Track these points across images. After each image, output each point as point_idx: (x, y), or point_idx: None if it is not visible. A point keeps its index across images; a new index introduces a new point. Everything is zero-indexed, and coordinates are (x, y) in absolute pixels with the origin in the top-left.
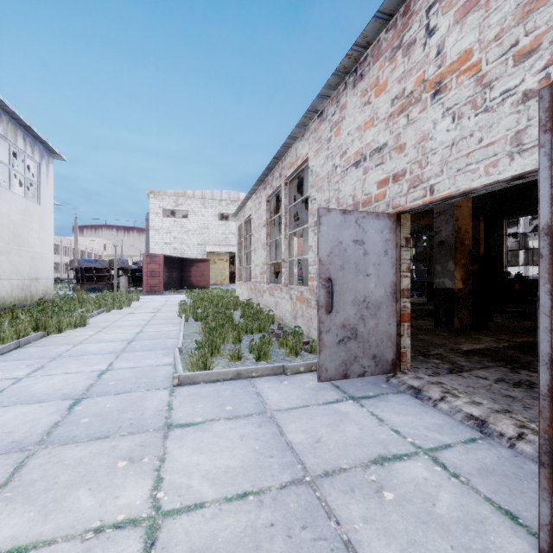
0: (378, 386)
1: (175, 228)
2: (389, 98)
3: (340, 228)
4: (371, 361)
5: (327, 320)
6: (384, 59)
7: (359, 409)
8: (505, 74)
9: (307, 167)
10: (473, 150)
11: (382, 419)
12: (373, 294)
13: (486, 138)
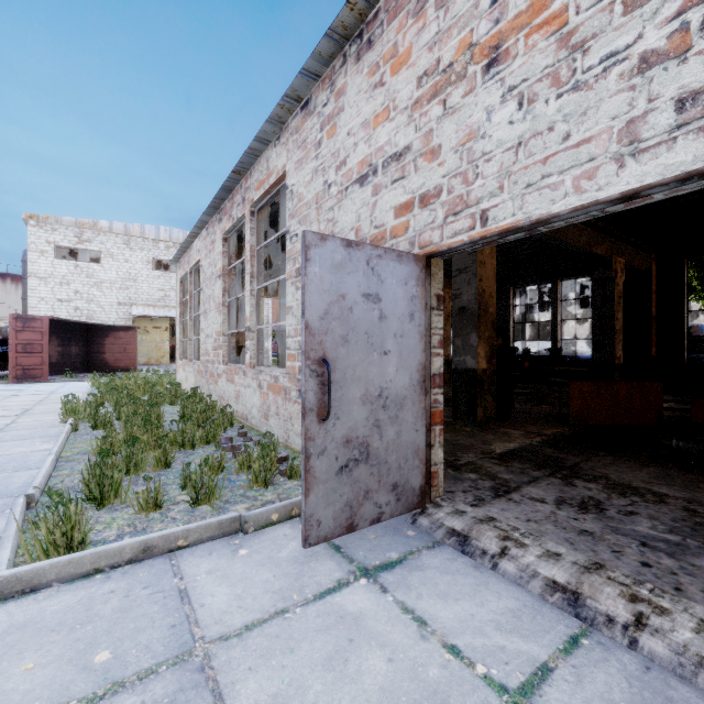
0: (401, 536)
1: (78, 277)
2: (414, 74)
3: (341, 271)
4: (390, 495)
5: (319, 433)
6: (407, 14)
7: (379, 599)
8: (608, 28)
9: (284, 188)
10: (553, 153)
11: (423, 619)
12: (394, 383)
13: (575, 133)
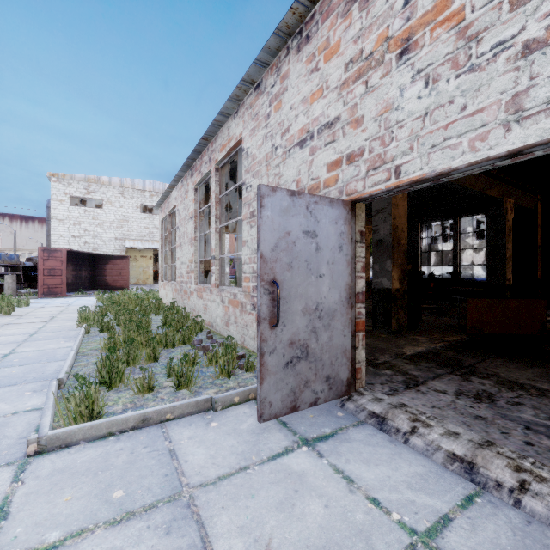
0: (333, 416)
1: (86, 219)
2: (342, 62)
3: (287, 214)
4: (324, 384)
5: (271, 336)
6: (337, 15)
7: (317, 462)
8: (498, 22)
9: (241, 150)
10: (453, 121)
11: (350, 478)
12: (327, 299)
13: (471, 105)
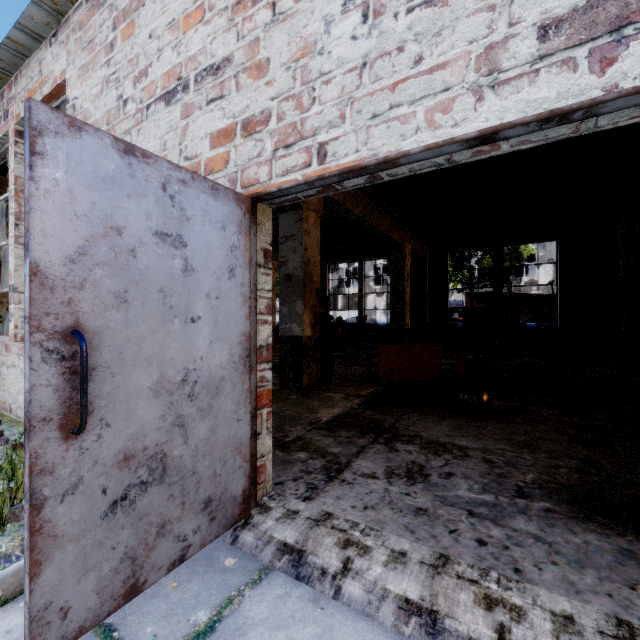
0: (216, 572)
1: None
2: None
3: (114, 189)
4: (200, 516)
5: (66, 457)
6: None
7: None
8: None
9: None
10: (403, 78)
11: None
12: (206, 362)
13: (429, 56)
